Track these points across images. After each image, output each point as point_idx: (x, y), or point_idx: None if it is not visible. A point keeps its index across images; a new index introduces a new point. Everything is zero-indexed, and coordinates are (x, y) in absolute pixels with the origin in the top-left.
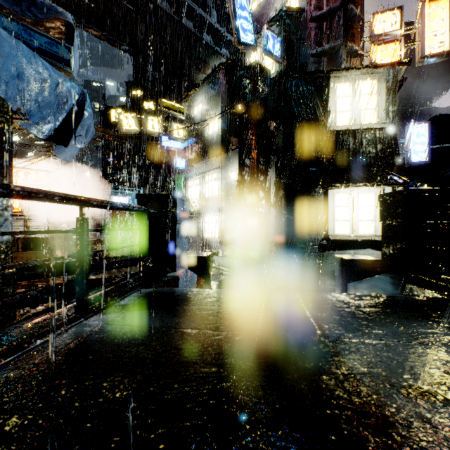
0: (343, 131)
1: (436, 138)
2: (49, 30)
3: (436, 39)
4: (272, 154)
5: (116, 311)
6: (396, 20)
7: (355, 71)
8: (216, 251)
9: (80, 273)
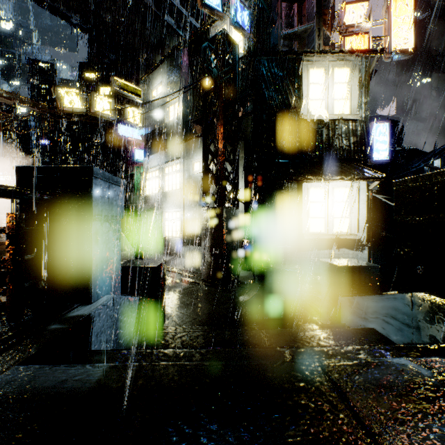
0: (316, 121)
1: None
2: None
3: (402, 36)
4: (240, 142)
5: None
6: (365, 12)
7: (329, 55)
8: (178, 252)
9: None
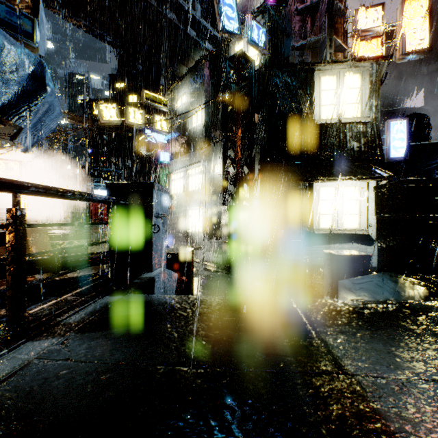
0: (327, 125)
1: (411, 136)
2: (13, 3)
3: (417, 36)
4: (257, 147)
5: (60, 334)
6: (378, 17)
7: (339, 64)
8: (200, 245)
9: (12, 282)
